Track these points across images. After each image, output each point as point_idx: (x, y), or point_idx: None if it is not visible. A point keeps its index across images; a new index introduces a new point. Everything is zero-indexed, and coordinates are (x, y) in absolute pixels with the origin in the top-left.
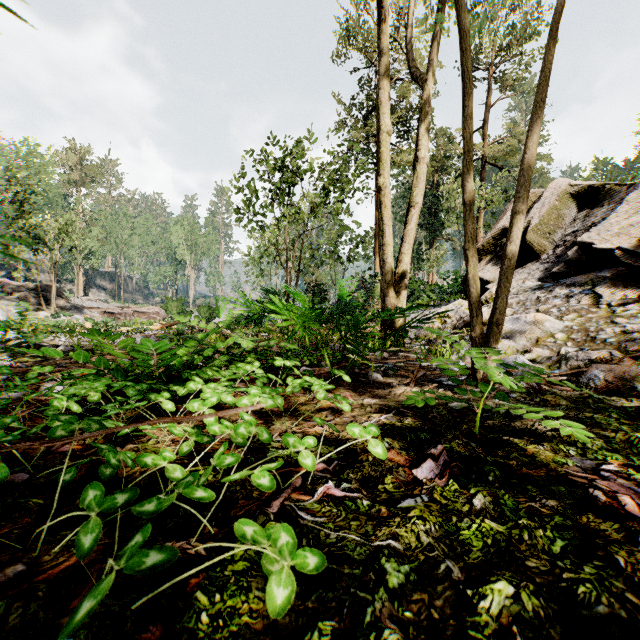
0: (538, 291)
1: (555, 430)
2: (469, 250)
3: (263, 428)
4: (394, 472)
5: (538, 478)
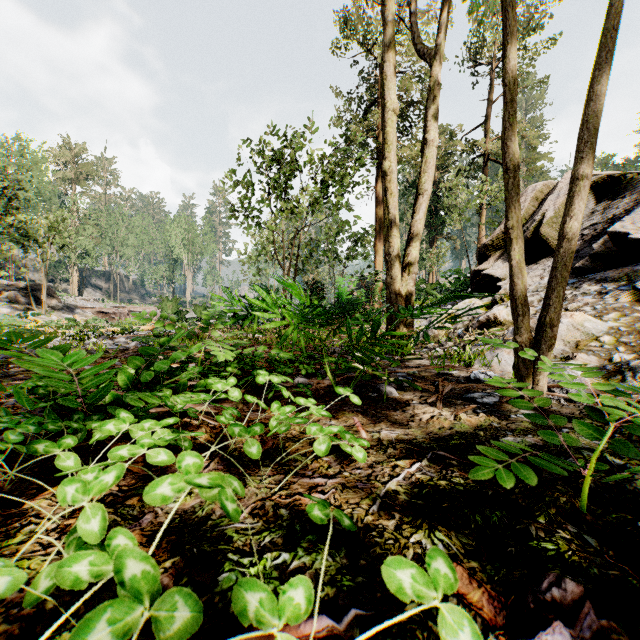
0: None
1: None
2: (512, 229)
3: (177, 591)
4: None
5: None
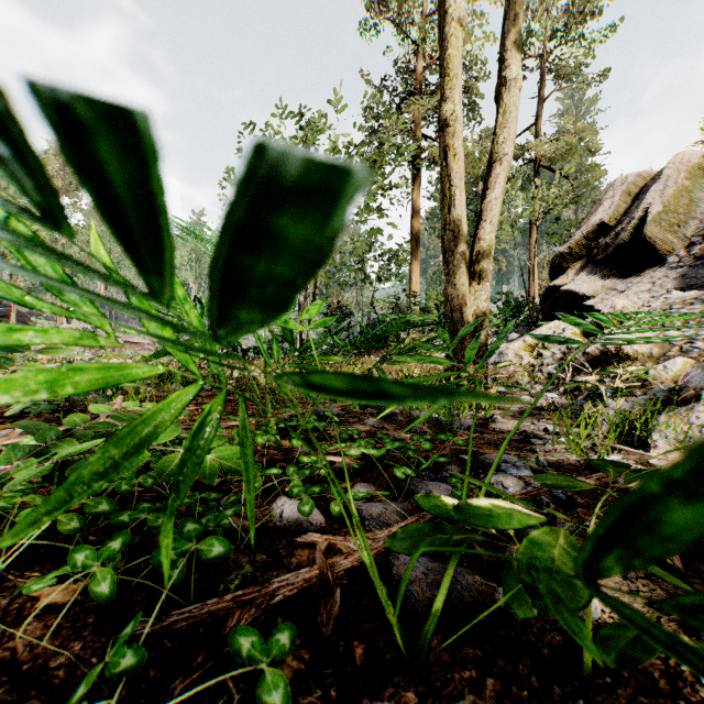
0: None
1: None
2: None
3: None
4: None
5: None
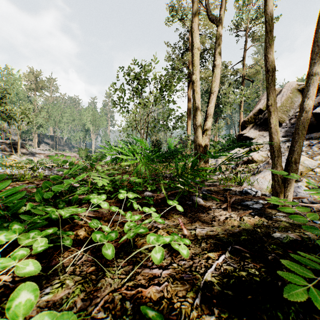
0: (287, 142)
1: None
2: (271, 106)
3: None
4: None
5: None
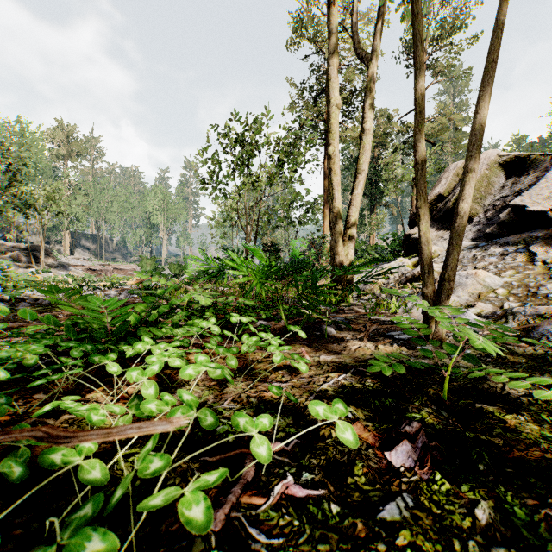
0: (474, 250)
1: (529, 395)
2: (421, 208)
3: (207, 409)
4: (364, 456)
5: (535, 464)
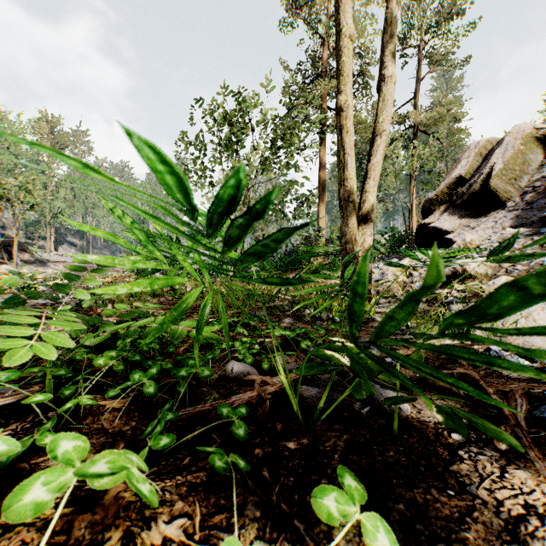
0: (536, 237)
1: None
2: None
3: None
4: None
5: None
